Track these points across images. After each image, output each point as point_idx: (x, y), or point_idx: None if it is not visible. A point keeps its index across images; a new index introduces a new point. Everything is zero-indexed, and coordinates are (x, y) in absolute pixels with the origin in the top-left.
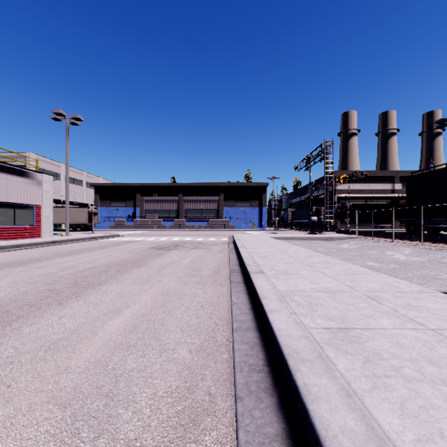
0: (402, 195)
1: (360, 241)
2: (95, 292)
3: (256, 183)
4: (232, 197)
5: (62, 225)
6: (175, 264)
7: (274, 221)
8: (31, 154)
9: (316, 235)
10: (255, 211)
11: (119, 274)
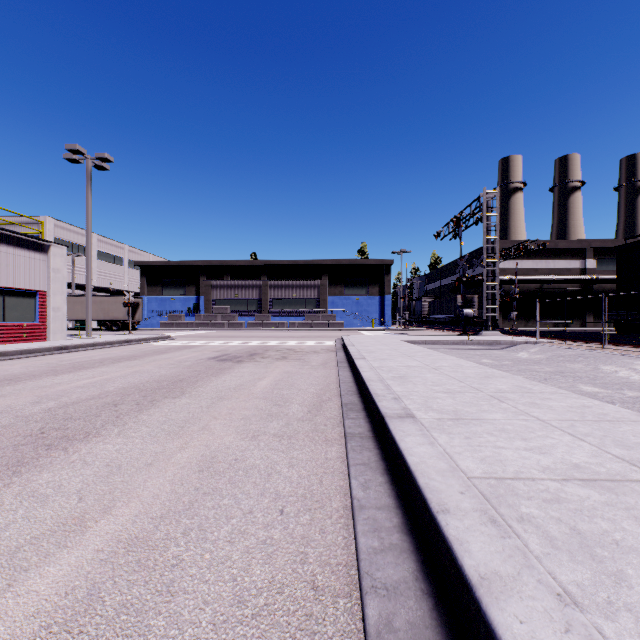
0: (597, 276)
1: (546, 347)
2: (61, 459)
3: (376, 260)
4: (339, 281)
5: (93, 322)
6: (244, 389)
7: (403, 316)
8: (48, 219)
9: (472, 337)
10: (373, 301)
11: (135, 412)
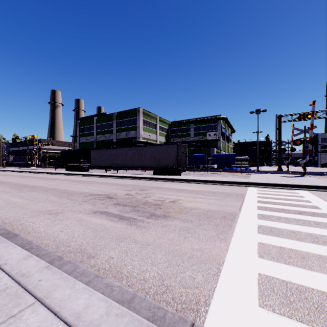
0: None
1: (45, 169)
2: None
3: None
4: None
5: None
6: None
7: (3, 163)
8: None
9: (31, 168)
10: None
11: None
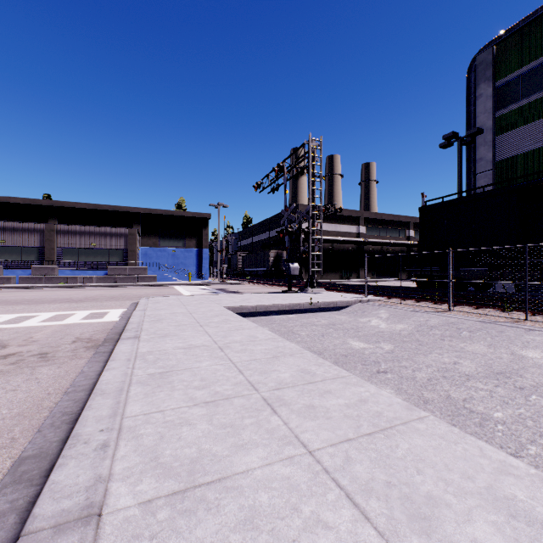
0: (368, 239)
1: (391, 309)
2: None
3: (193, 213)
4: (154, 231)
5: None
6: None
7: (221, 270)
8: None
9: (300, 294)
10: (191, 254)
11: None
